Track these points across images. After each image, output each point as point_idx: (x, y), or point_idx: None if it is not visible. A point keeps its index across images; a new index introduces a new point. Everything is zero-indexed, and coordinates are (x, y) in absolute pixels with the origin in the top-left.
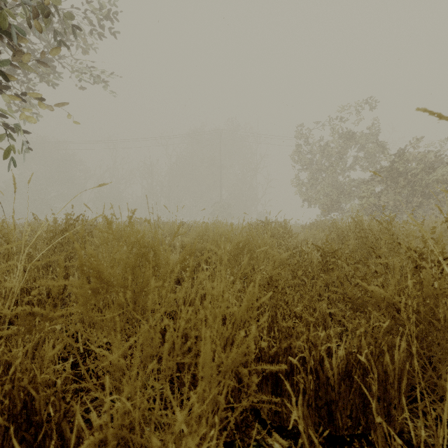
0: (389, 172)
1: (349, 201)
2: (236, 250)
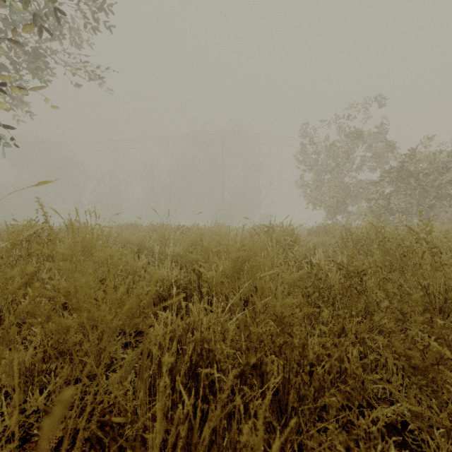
0: (399, 173)
1: (356, 203)
2: (233, 270)
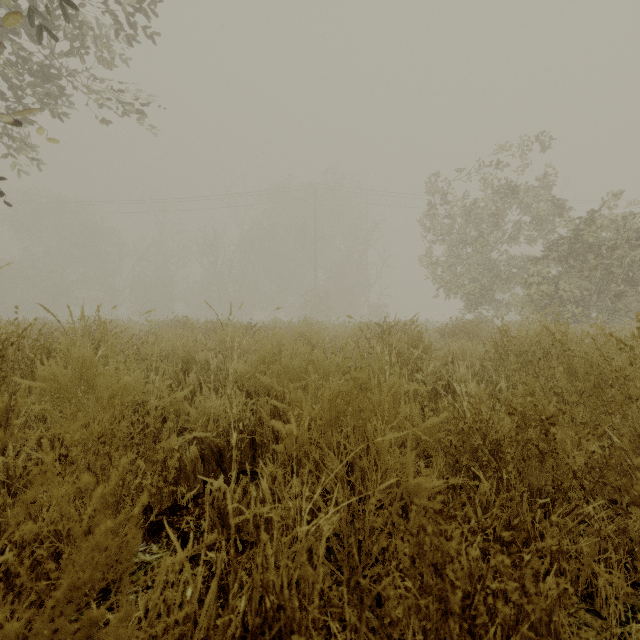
0: (572, 245)
1: (508, 289)
2: (329, 415)
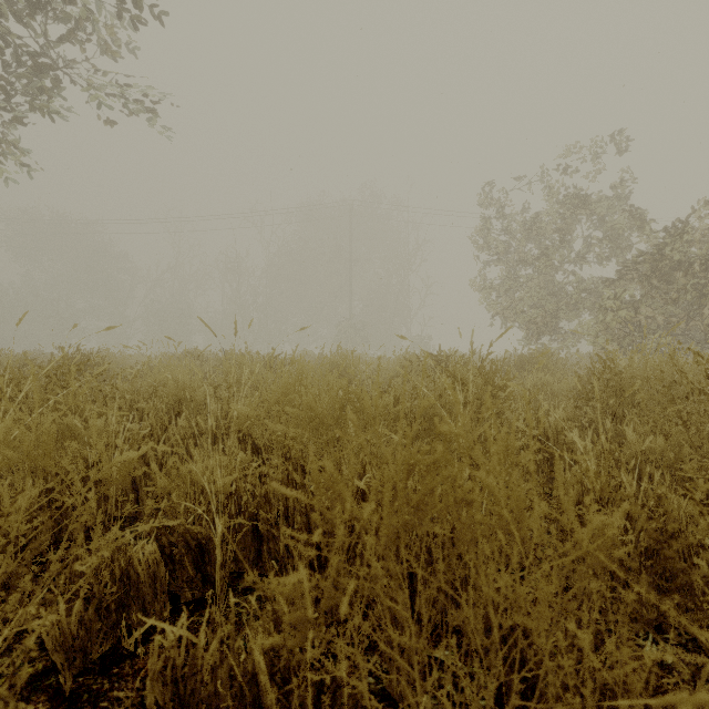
0: (657, 263)
1: (575, 316)
2: (392, 522)
